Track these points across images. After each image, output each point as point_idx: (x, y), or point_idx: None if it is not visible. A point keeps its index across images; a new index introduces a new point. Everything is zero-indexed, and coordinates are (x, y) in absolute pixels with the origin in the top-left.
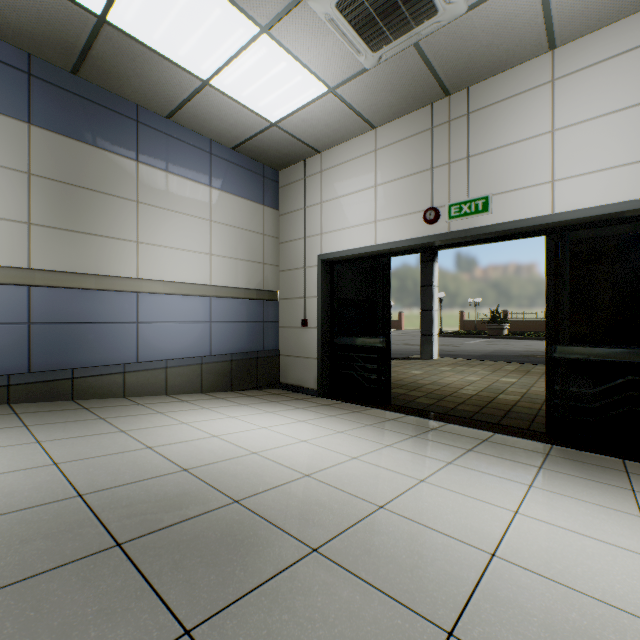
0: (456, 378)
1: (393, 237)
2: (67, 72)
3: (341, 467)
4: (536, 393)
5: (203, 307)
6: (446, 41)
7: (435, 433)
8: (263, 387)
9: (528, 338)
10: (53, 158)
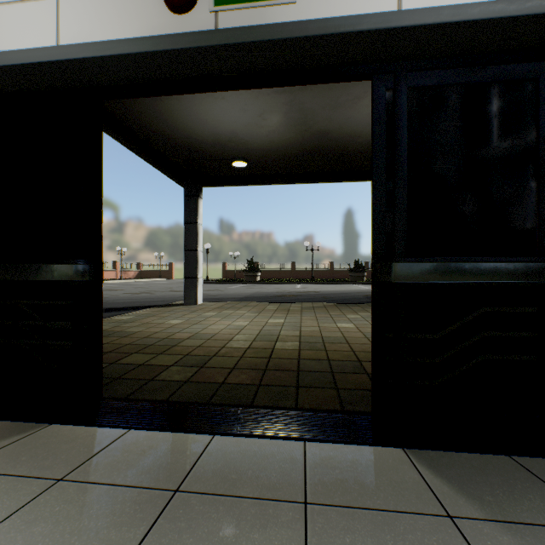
0: (223, 325)
1: (98, 34)
2: None
3: None
4: (310, 334)
5: None
6: None
7: (176, 532)
8: None
9: (274, 283)
10: None
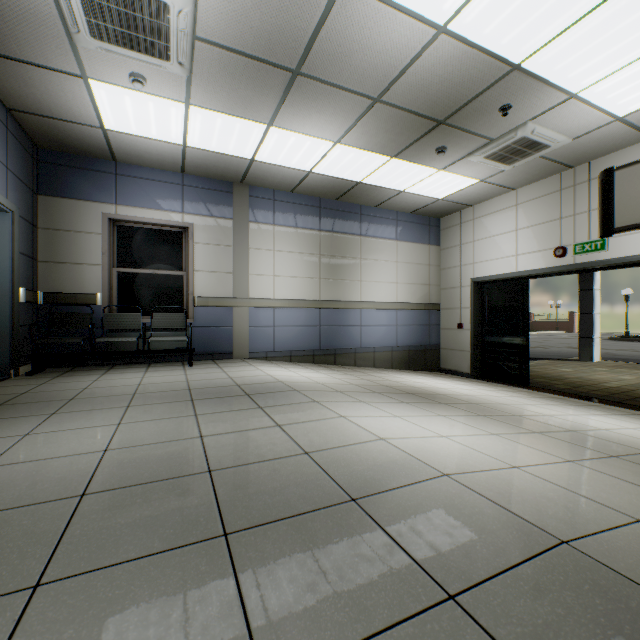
0: (606, 376)
1: (530, 266)
2: (332, 200)
3: (485, 396)
4: None
5: (392, 316)
6: (561, 151)
7: (555, 399)
8: (429, 370)
9: None
10: (327, 245)
